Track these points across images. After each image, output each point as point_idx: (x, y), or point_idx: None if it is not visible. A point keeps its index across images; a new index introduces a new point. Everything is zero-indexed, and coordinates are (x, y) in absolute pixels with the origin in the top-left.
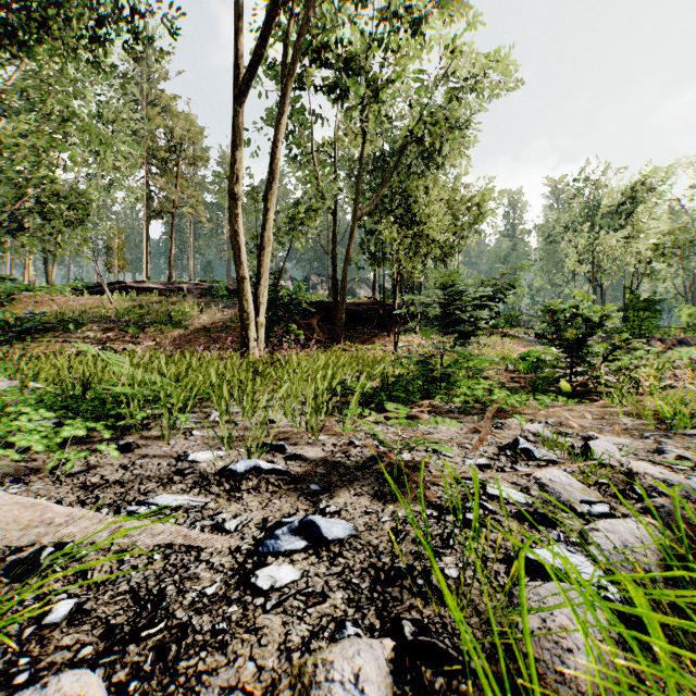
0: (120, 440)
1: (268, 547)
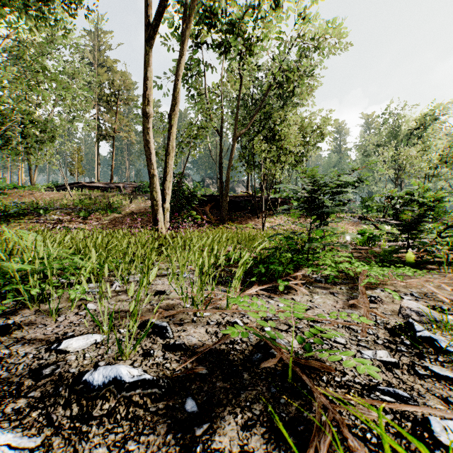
0: (12, 316)
1: None
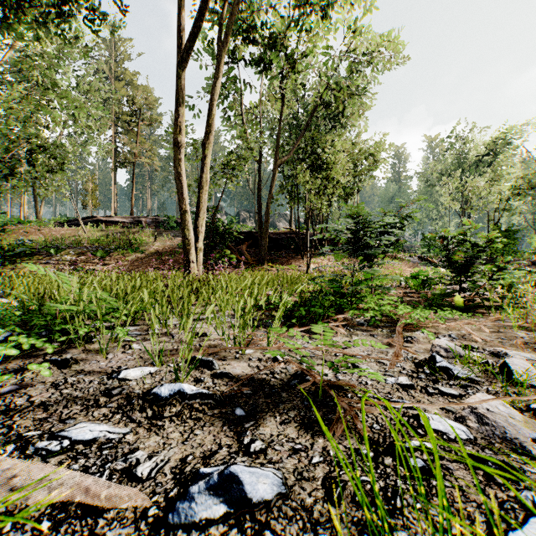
0: (63, 354)
1: (179, 514)
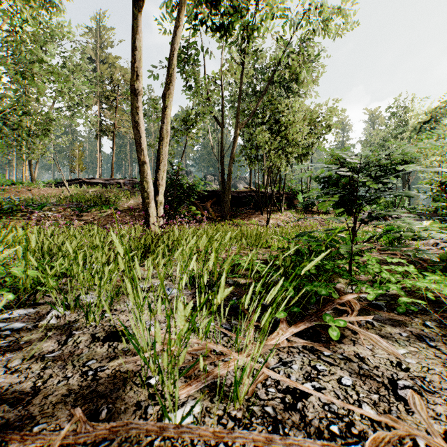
0: None
1: None
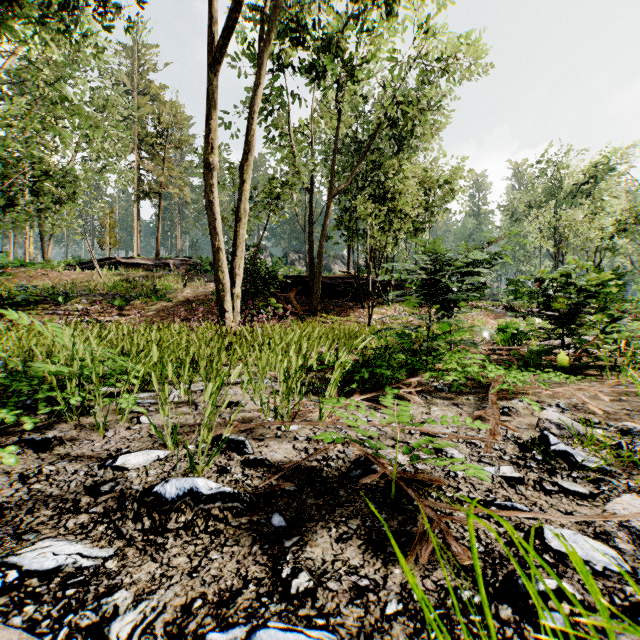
0: (47, 431)
1: None
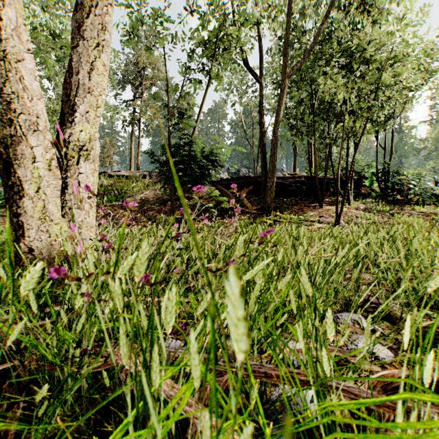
0: None
1: None
